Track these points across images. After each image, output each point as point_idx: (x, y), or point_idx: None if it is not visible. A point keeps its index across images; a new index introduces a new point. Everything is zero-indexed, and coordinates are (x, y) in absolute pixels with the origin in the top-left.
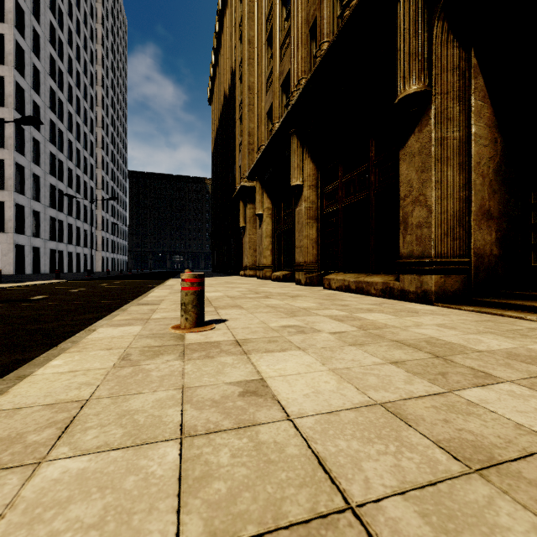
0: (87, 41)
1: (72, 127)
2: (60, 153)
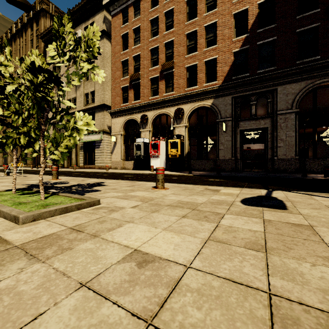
0: None
1: None
2: None
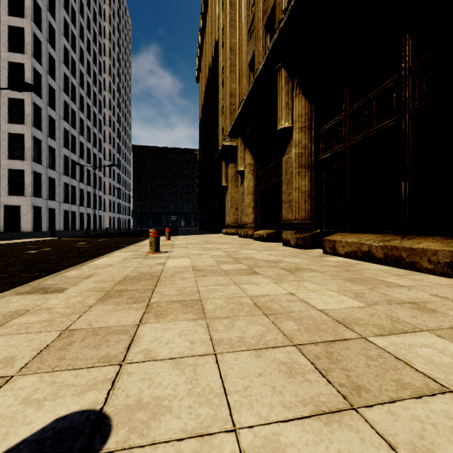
0: (96, 36)
1: (83, 107)
2: (73, 130)
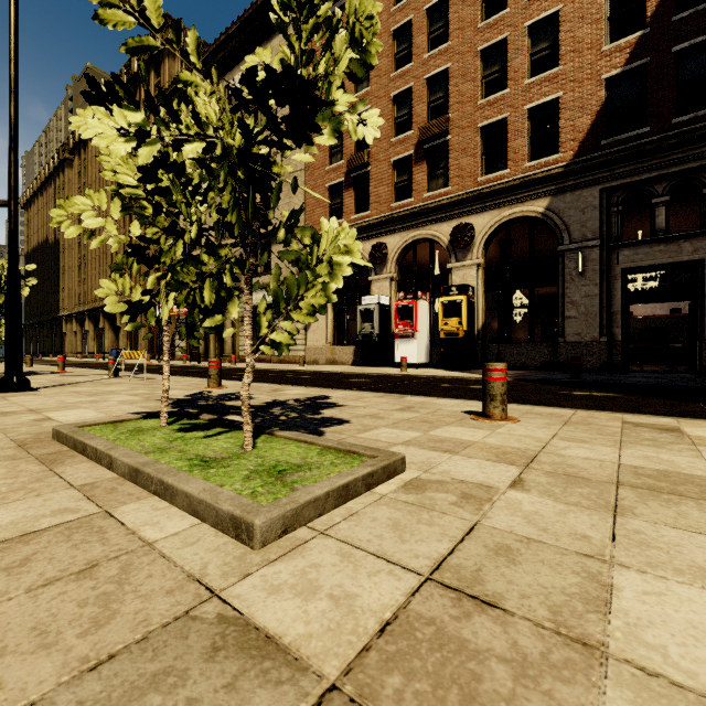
0: None
1: None
2: None
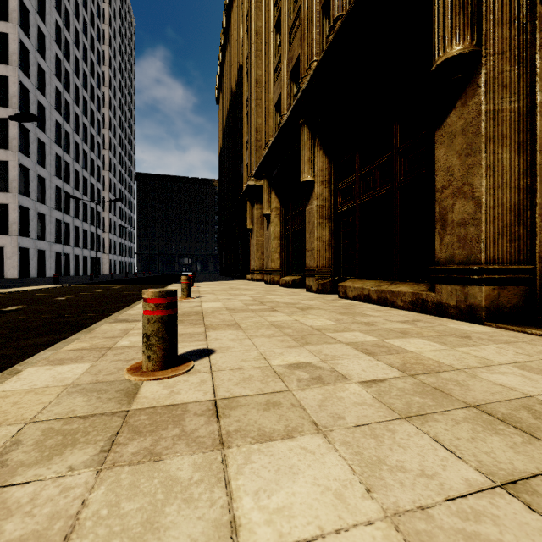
0: (94, 42)
1: (79, 128)
2: (66, 155)
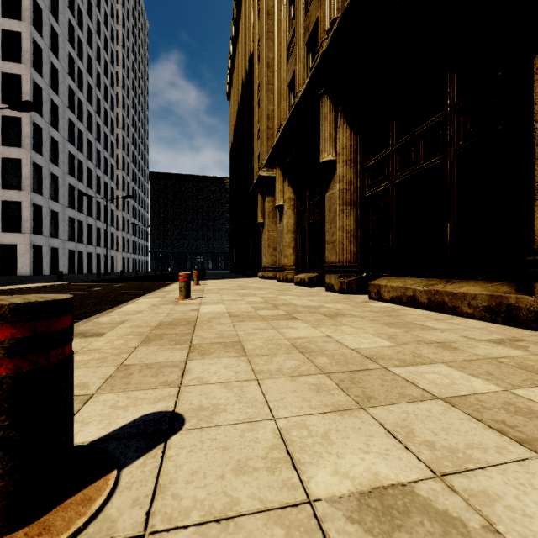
0: (108, 42)
1: (92, 127)
2: (80, 154)
